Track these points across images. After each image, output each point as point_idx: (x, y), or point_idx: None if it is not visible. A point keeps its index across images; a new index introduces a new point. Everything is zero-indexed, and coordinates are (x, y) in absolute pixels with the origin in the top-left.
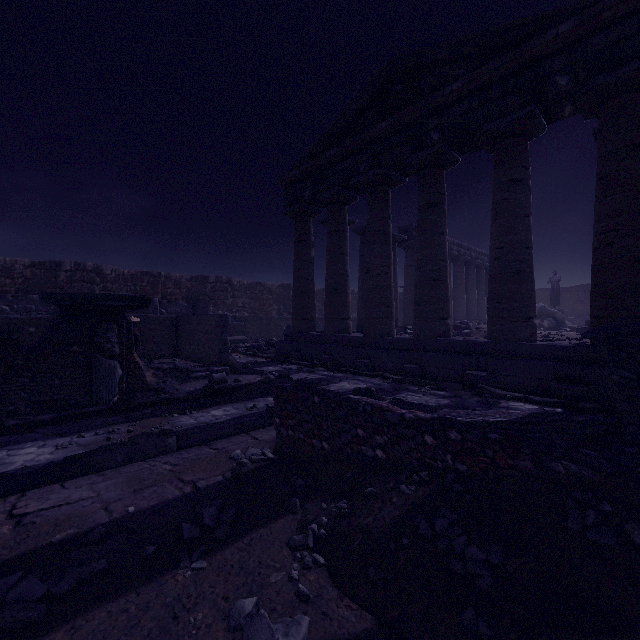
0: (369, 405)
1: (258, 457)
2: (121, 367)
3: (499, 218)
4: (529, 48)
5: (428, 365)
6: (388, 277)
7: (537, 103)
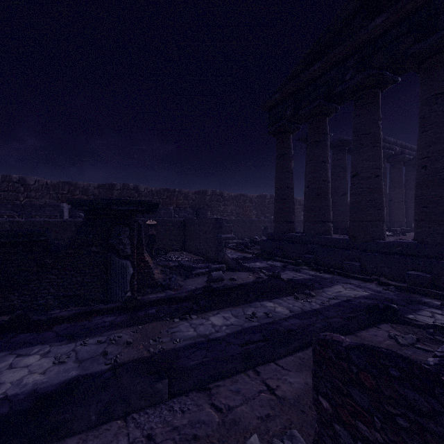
0: None
1: None
2: (132, 266)
3: None
4: None
5: (443, 274)
6: (379, 179)
7: None
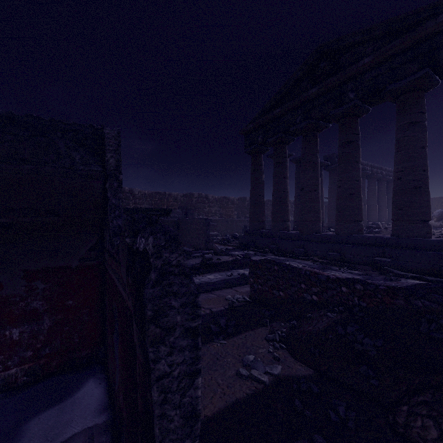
0: (308, 271)
1: (241, 299)
2: None
3: (401, 150)
4: (424, 29)
5: (346, 253)
6: (317, 193)
7: (431, 67)
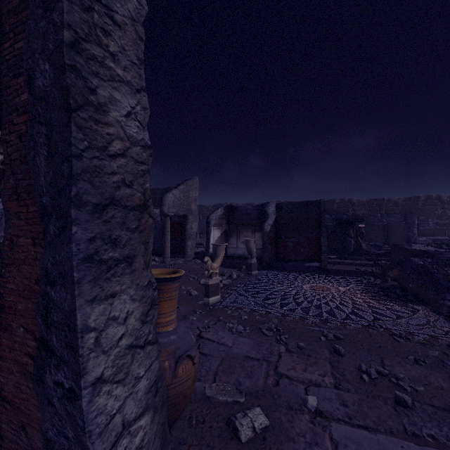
0: (403, 247)
1: (383, 262)
2: (353, 241)
3: None
4: None
5: None
6: None
7: None
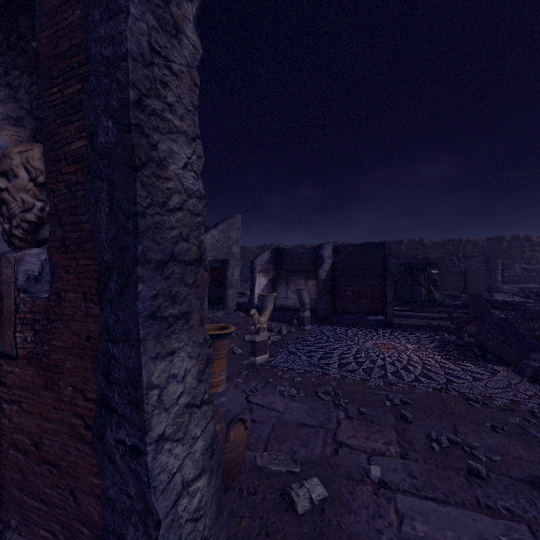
0: (482, 297)
1: (460, 316)
2: (424, 290)
3: None
4: None
5: None
6: None
7: None
